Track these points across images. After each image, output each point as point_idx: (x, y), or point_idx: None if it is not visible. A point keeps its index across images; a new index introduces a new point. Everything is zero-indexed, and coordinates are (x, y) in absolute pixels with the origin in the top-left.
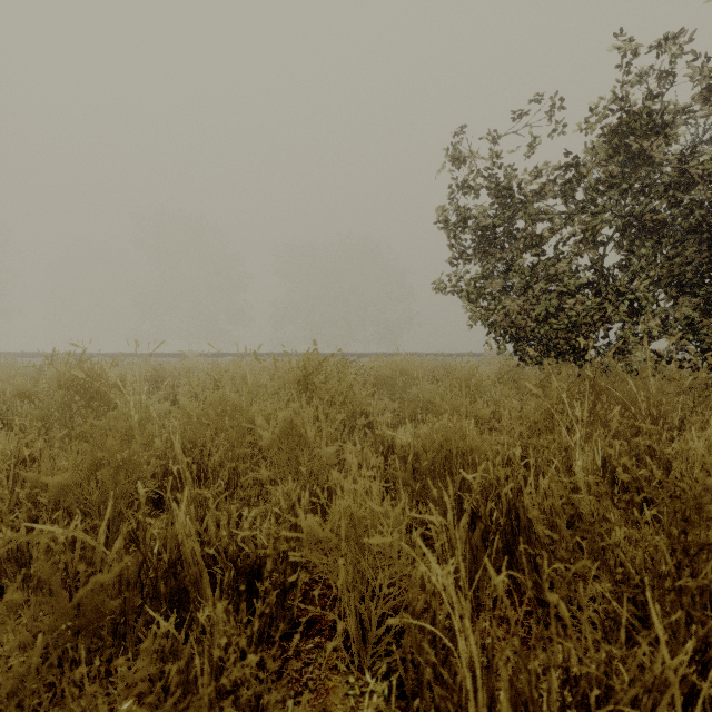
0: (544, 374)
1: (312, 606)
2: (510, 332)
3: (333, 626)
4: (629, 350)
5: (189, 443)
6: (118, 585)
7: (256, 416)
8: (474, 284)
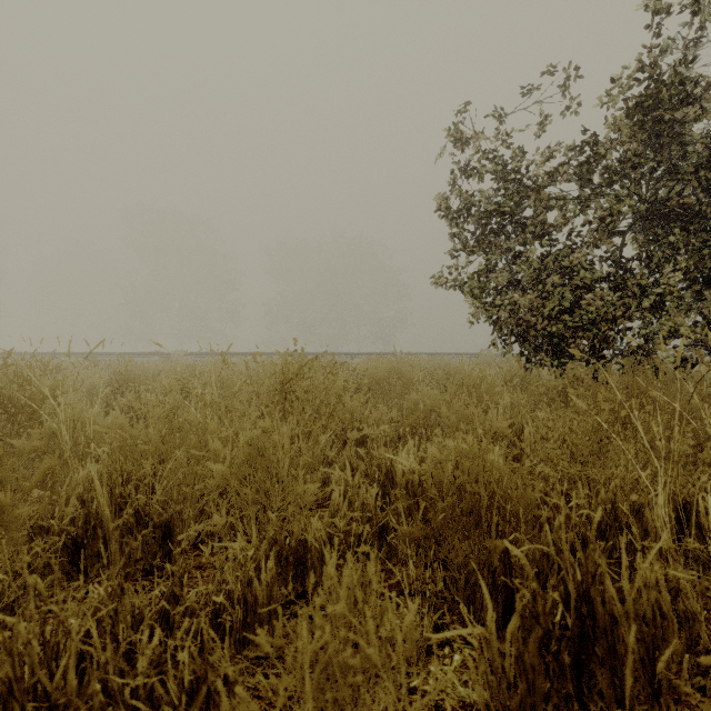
0: (567, 379)
1: None
2: (516, 330)
3: None
4: (652, 351)
5: (122, 475)
6: None
7: (211, 440)
8: (478, 277)
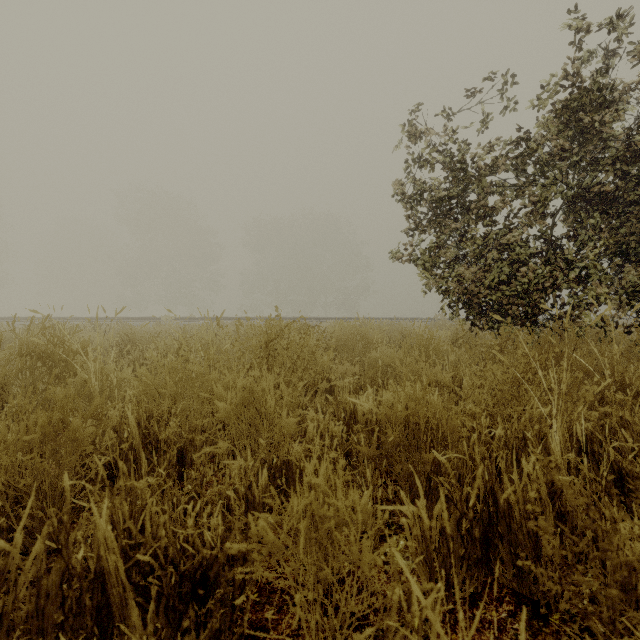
0: (501, 339)
1: (268, 606)
2: (462, 298)
3: (291, 635)
4: (577, 316)
5: (146, 413)
6: (35, 599)
7: (214, 385)
8: (429, 253)
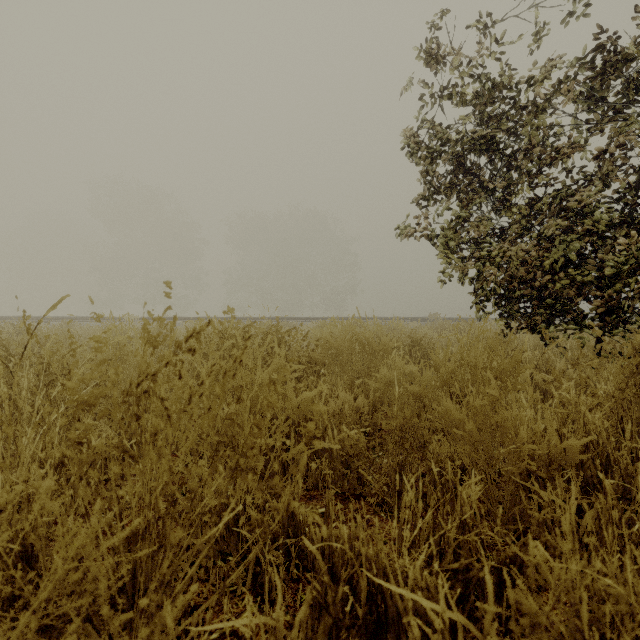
0: (636, 356)
1: None
2: (497, 290)
3: None
4: None
5: None
6: None
7: None
8: (454, 226)
